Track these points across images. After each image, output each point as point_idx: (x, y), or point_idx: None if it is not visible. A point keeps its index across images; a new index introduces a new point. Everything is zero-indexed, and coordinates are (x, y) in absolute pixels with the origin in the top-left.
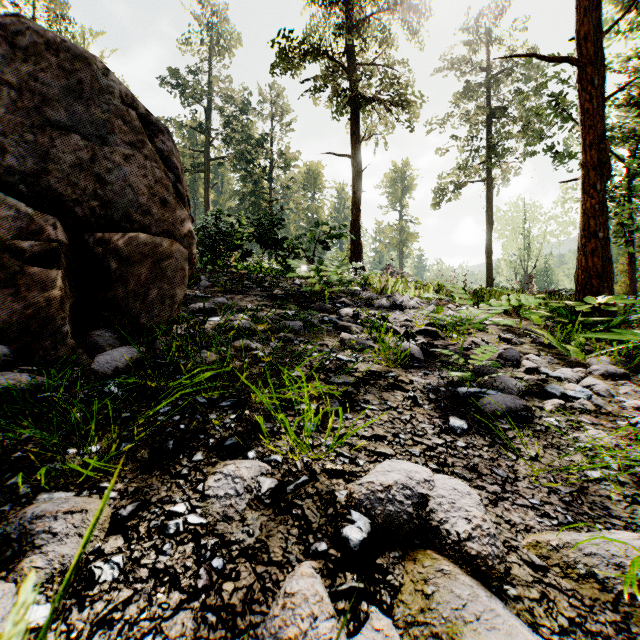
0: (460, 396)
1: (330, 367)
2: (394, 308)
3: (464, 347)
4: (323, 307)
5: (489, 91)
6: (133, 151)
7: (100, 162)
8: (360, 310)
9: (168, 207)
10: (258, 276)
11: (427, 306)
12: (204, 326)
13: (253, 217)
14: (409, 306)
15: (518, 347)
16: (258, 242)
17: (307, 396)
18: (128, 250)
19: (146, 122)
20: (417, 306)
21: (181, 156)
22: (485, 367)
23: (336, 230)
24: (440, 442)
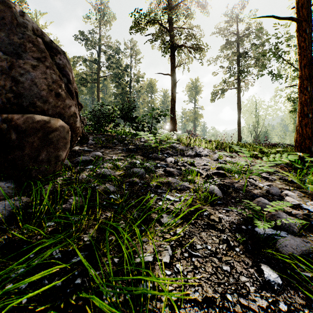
0: (260, 237)
1: (162, 207)
2: (196, 156)
3: (243, 184)
4: (157, 156)
5: (239, 43)
6: (38, 63)
7: (17, 69)
8: (177, 157)
9: (60, 98)
10: (122, 137)
11: (213, 154)
12: (79, 175)
13: (119, 105)
14: (204, 154)
15: (273, 183)
16: (122, 119)
17: (144, 266)
18: (25, 126)
19: (49, 46)
20: (208, 154)
21: (85, 75)
22: (265, 204)
23: (163, 112)
24: (264, 304)
